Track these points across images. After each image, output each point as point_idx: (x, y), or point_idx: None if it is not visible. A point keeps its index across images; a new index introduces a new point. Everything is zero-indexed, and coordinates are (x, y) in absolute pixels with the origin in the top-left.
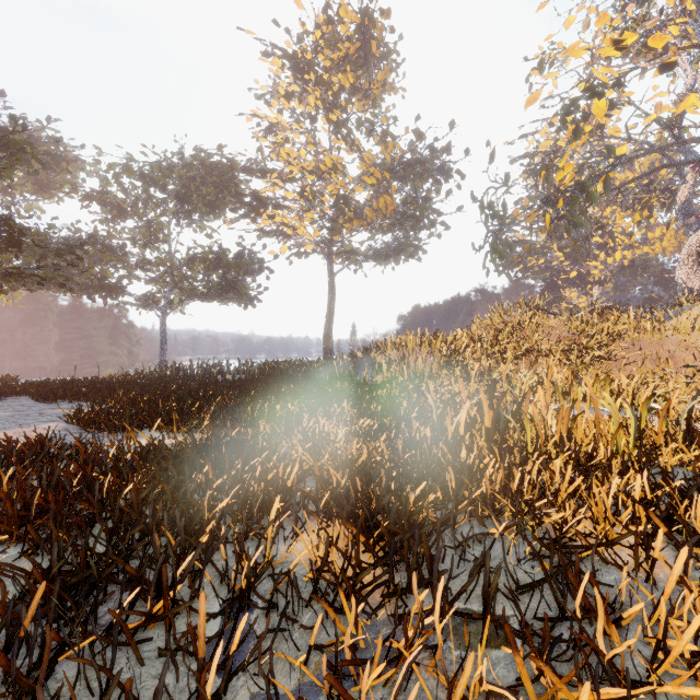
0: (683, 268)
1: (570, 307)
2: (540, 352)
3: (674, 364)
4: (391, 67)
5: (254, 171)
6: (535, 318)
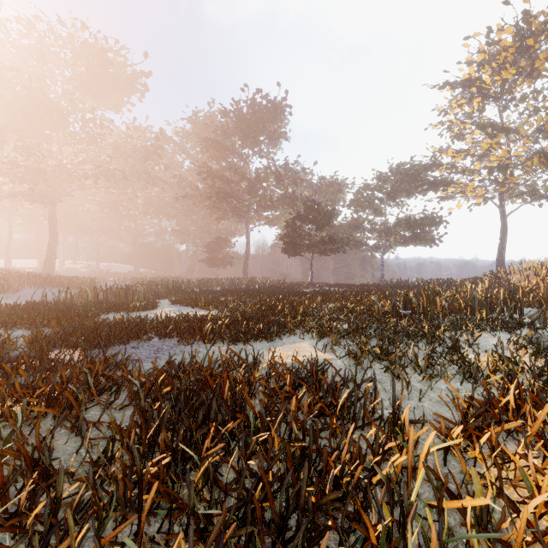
0: None
1: None
2: None
3: None
4: None
5: (431, 166)
6: None
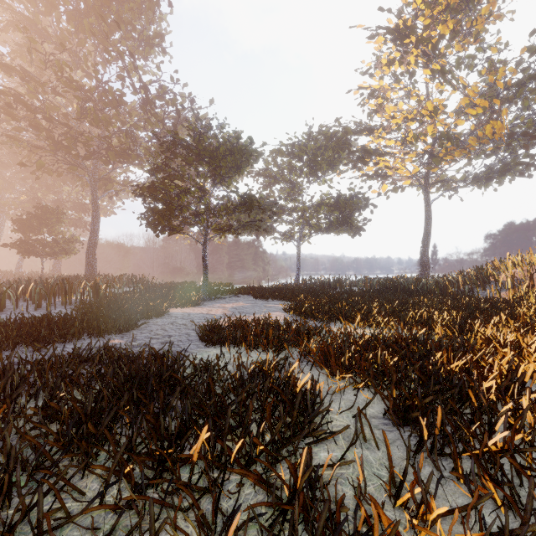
0: None
1: None
2: None
3: None
4: None
5: (362, 131)
6: None
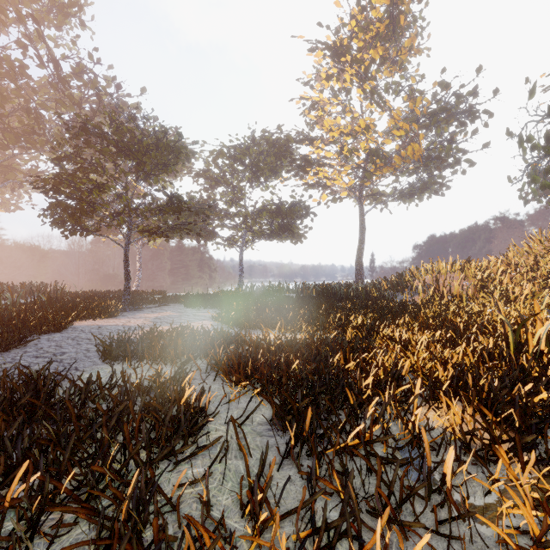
0: None
1: None
2: None
3: None
4: (416, 32)
5: (303, 140)
6: None
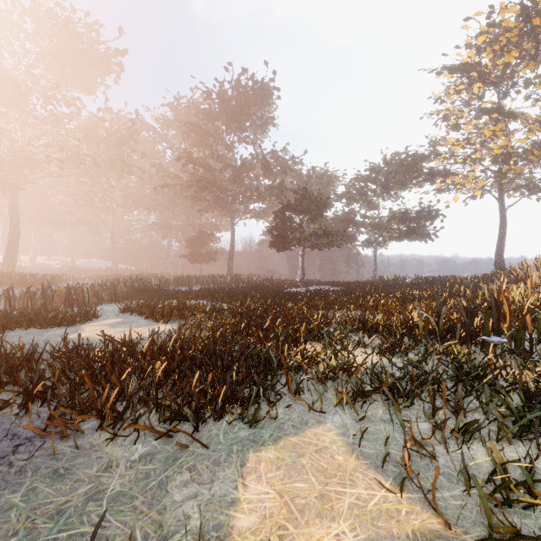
0: None
1: None
2: None
3: None
4: None
5: (429, 156)
6: None
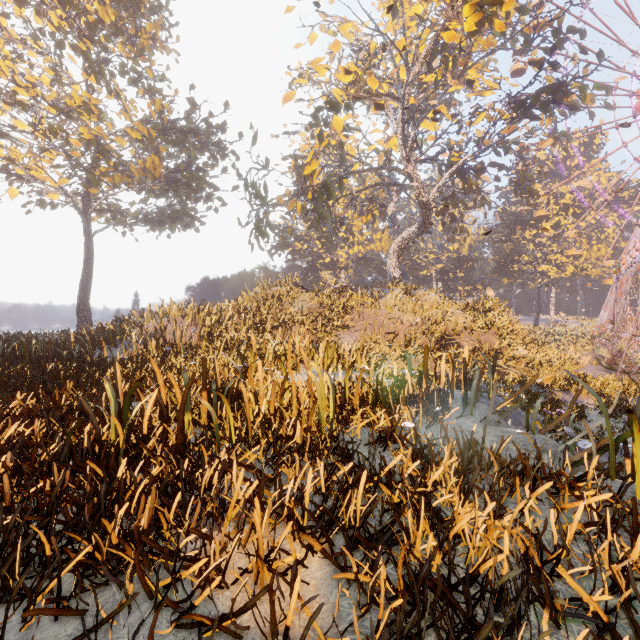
0: (391, 261)
1: (326, 286)
2: (295, 322)
3: (383, 331)
4: (162, 23)
5: None
6: (292, 293)
